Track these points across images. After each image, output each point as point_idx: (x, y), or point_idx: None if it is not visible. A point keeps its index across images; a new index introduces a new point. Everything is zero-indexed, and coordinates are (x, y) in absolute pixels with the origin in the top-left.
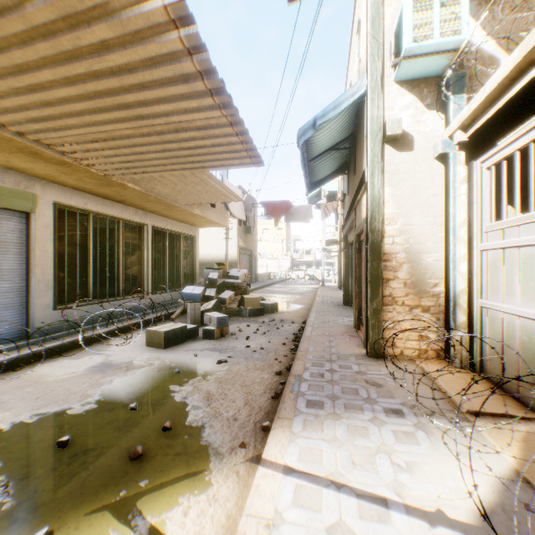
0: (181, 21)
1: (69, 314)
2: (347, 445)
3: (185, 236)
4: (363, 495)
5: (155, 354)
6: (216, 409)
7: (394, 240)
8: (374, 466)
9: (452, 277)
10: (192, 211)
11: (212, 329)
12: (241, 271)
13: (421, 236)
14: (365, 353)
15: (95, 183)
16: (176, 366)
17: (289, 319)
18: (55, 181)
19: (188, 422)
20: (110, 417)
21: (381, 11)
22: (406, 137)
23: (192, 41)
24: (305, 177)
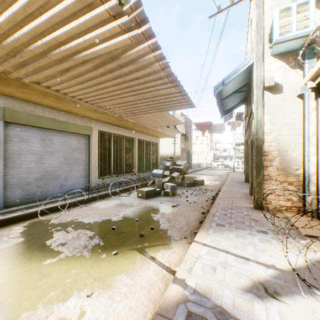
0: (160, 59)
1: (104, 181)
2: (234, 240)
3: (153, 143)
4: (237, 256)
5: (142, 201)
6: (173, 224)
7: (270, 144)
8: (245, 248)
9: (306, 165)
10: (157, 130)
11: (168, 191)
12: (182, 161)
13: (287, 141)
14: (253, 207)
15: (115, 120)
16: (152, 207)
17: (210, 189)
18: (99, 120)
19: (161, 228)
20: (128, 223)
21: (262, 17)
22: (278, 86)
23: (164, 65)
24: (219, 109)
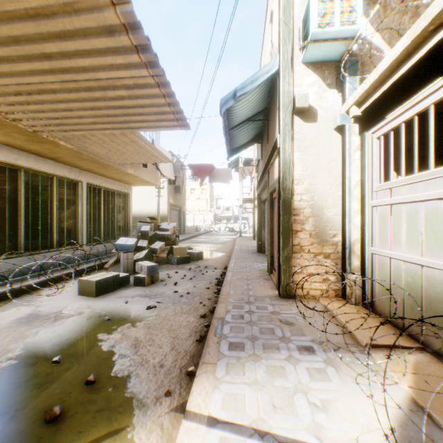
0: None
1: None
2: (267, 387)
3: (119, 193)
4: (285, 442)
5: (86, 303)
6: (143, 356)
7: (301, 197)
8: (294, 408)
9: (348, 228)
10: (125, 170)
11: (143, 277)
12: (170, 224)
13: (324, 194)
14: (278, 294)
15: (25, 139)
16: (106, 314)
17: (213, 266)
18: None
19: (114, 372)
20: (30, 373)
21: (291, 1)
22: (311, 110)
23: None
24: (226, 143)
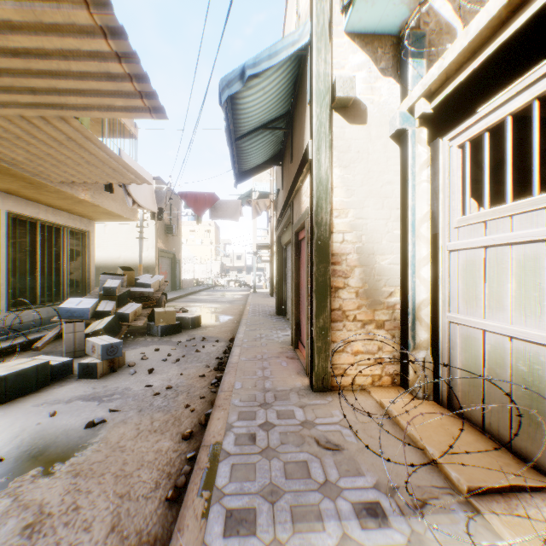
0: None
1: None
2: None
3: (72, 230)
4: None
5: None
6: None
7: (344, 237)
8: None
9: (412, 284)
10: (76, 194)
11: (95, 363)
12: (155, 277)
13: (376, 233)
14: (309, 384)
15: None
16: (2, 445)
17: (214, 336)
18: None
19: None
20: None
21: None
22: (359, 106)
23: None
24: (233, 161)
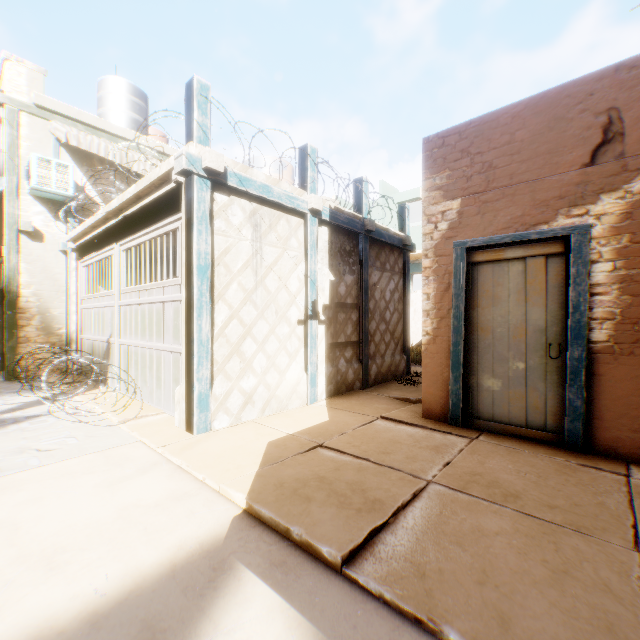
0: None
1: None
2: None
3: None
4: None
5: None
6: None
7: (30, 299)
8: None
9: (71, 323)
10: None
11: None
12: None
13: (52, 298)
14: (5, 380)
15: None
16: None
17: None
18: None
19: None
20: None
21: (19, 142)
22: (40, 233)
23: None
24: None
